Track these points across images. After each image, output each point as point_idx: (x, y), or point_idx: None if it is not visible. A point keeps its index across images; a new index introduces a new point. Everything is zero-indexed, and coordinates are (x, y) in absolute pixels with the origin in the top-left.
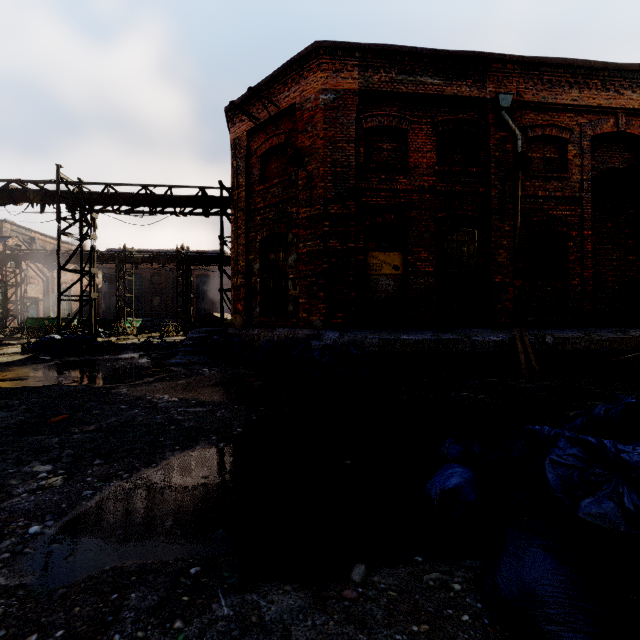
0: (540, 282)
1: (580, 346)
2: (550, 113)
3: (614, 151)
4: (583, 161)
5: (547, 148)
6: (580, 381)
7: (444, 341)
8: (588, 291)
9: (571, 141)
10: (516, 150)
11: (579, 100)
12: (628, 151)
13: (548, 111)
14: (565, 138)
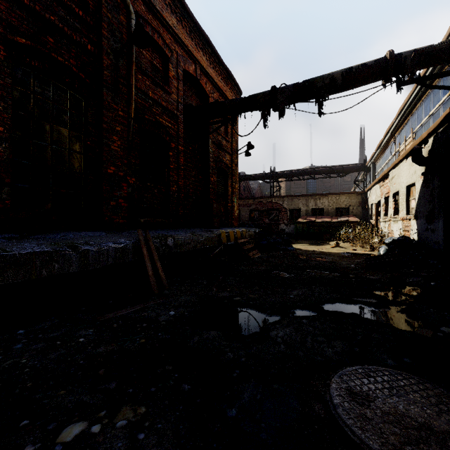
0: (149, 183)
1: (191, 246)
2: (158, 21)
3: (193, 93)
4: (179, 85)
5: (155, 55)
6: (213, 288)
7: (19, 259)
8: (182, 197)
9: (172, 62)
10: (130, 29)
11: (177, 29)
12: (199, 98)
13: (156, 18)
14: (168, 55)
